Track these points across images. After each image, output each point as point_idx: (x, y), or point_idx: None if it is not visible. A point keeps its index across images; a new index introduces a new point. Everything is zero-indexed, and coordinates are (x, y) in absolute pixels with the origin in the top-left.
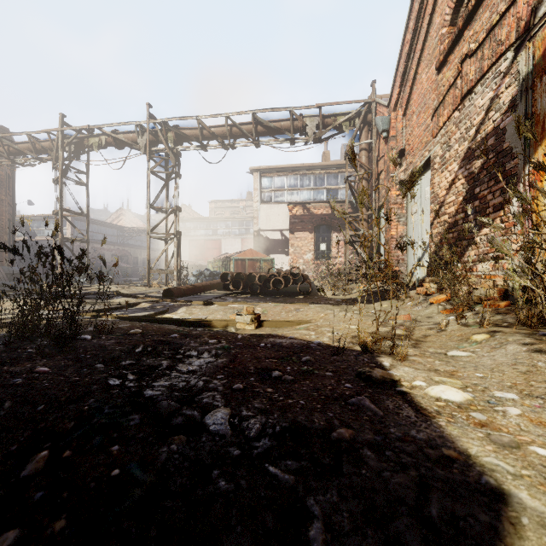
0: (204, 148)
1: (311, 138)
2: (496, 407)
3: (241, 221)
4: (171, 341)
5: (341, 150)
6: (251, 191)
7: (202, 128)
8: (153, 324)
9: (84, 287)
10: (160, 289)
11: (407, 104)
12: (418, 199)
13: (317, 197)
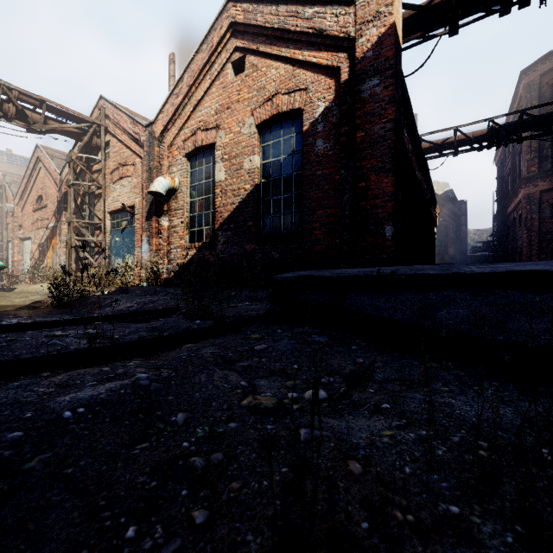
0: None
1: None
2: (23, 287)
3: None
4: None
5: None
6: None
7: None
8: None
9: None
10: None
11: (23, 208)
12: (28, 248)
13: None
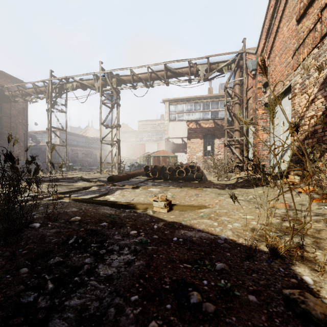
0: (134, 87)
1: (202, 78)
2: None
3: (157, 132)
4: (99, 231)
5: (219, 87)
6: (163, 114)
7: (133, 75)
8: (95, 206)
9: (63, 173)
10: (108, 175)
11: (270, 50)
12: (279, 115)
13: (205, 116)
